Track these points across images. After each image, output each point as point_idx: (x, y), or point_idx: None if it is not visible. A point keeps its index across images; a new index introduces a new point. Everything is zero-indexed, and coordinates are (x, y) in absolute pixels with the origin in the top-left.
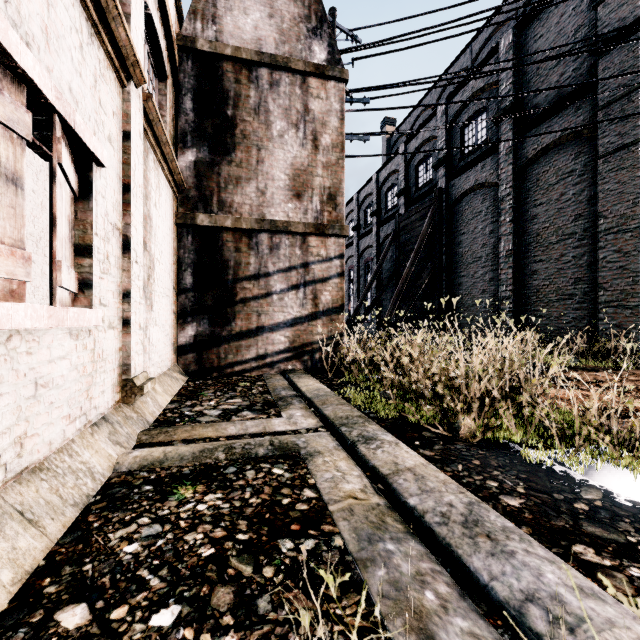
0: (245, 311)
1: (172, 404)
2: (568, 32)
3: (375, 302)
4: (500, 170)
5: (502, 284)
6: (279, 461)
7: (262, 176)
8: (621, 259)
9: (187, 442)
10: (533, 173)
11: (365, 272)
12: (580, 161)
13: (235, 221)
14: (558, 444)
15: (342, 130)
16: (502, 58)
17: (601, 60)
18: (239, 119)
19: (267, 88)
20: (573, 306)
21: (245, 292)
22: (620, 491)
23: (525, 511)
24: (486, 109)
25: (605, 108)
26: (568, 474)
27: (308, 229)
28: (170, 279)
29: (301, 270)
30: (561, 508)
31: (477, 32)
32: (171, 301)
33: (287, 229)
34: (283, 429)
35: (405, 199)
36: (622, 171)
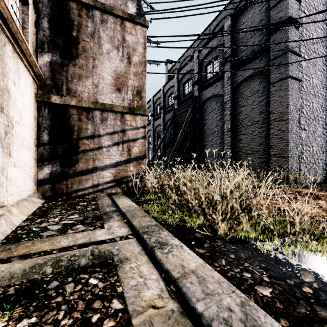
0: (85, 158)
1: (25, 222)
2: (256, 22)
3: (162, 154)
4: (224, 88)
5: (225, 145)
6: (96, 270)
7: (96, 76)
8: (281, 134)
9: (24, 257)
10: (240, 90)
11: (157, 138)
12: (262, 85)
13: (78, 102)
14: (277, 239)
15: (145, 54)
16: (225, 32)
17: (272, 36)
18: (81, 39)
19: (99, 23)
20: (258, 156)
21: (85, 146)
22: (322, 272)
23: (276, 301)
24: (217, 57)
25: (273, 60)
26: (288, 260)
27: (125, 110)
28: (30, 136)
29: (120, 134)
30: (296, 294)
31: (212, 21)
32: (31, 151)
33: (112, 109)
34: (103, 238)
35: (178, 101)
36: (281, 91)
